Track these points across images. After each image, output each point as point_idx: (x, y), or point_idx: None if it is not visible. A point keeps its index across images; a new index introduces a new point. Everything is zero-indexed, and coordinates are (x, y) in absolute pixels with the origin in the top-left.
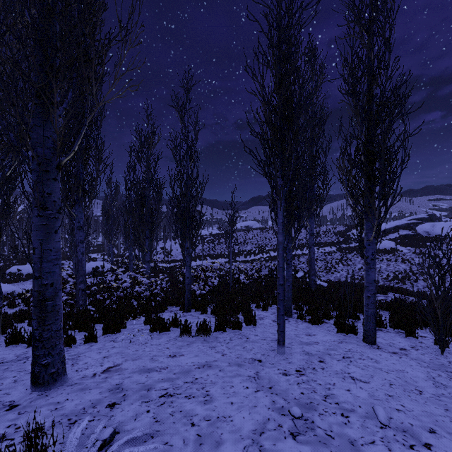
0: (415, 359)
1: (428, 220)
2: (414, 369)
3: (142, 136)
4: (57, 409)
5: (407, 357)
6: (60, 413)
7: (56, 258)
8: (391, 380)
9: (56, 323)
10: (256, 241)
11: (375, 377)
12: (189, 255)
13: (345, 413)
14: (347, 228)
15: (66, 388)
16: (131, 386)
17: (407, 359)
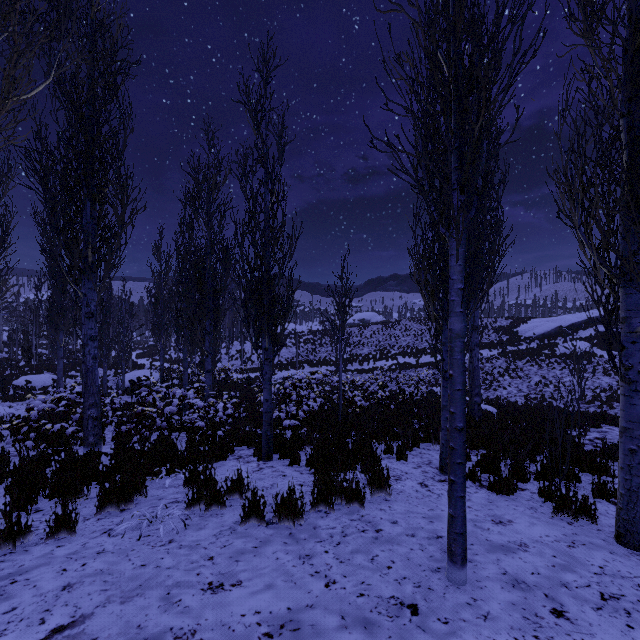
0: None
1: None
2: None
3: (199, 173)
4: None
5: None
6: None
7: None
8: None
9: None
10: (377, 340)
11: None
12: (269, 361)
13: None
14: (512, 322)
15: None
16: None
17: None
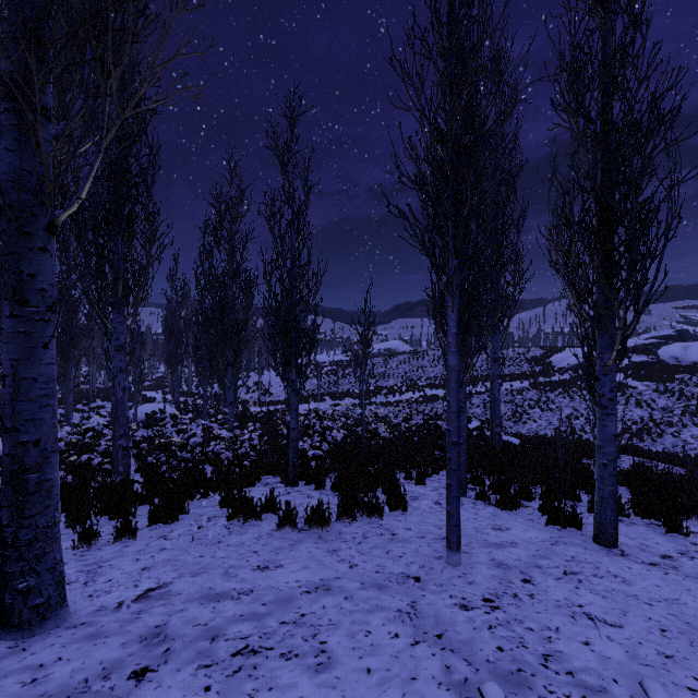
0: (693, 576)
1: (676, 339)
2: (696, 596)
3: (222, 203)
4: (35, 682)
5: (677, 572)
6: (39, 691)
7: (45, 393)
8: (661, 620)
9: (46, 514)
10: (403, 371)
11: (630, 614)
12: (296, 392)
13: (588, 696)
14: (546, 352)
15: (62, 632)
16: (181, 631)
17: (680, 577)
